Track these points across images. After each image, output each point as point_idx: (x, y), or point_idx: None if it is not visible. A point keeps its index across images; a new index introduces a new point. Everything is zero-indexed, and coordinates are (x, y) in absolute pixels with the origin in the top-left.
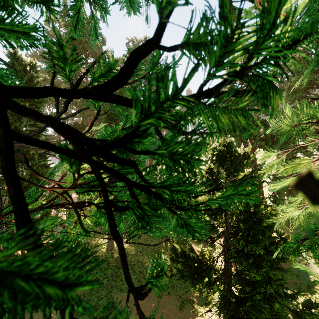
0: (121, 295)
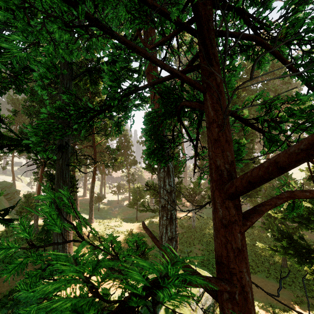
0: None
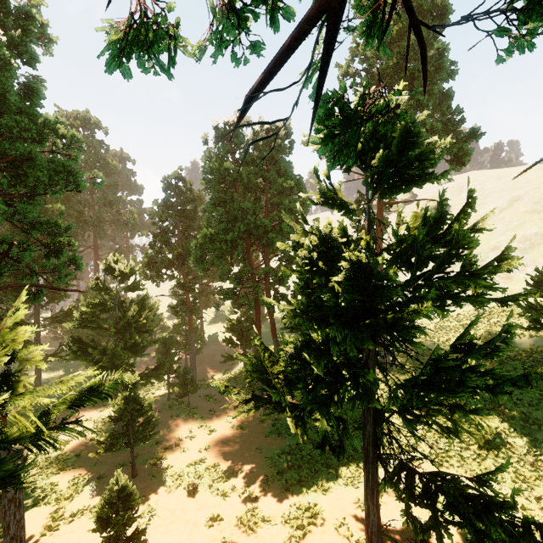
0: None
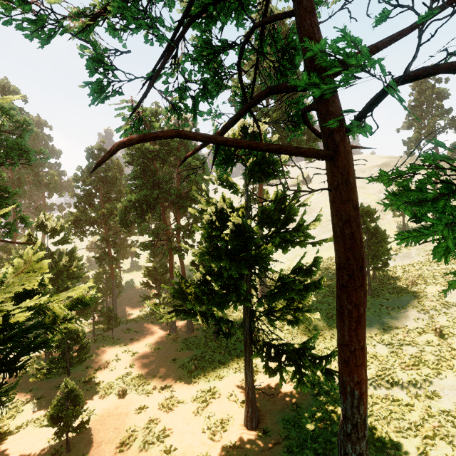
0: None
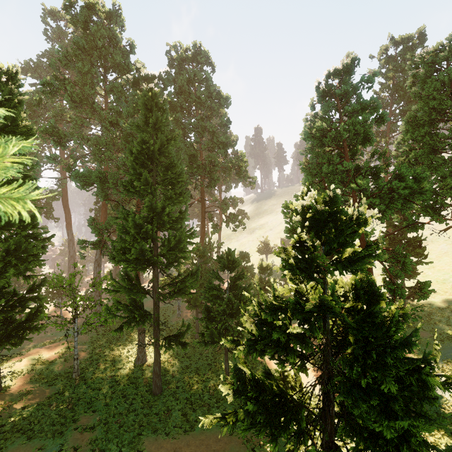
0: (155, 440)
